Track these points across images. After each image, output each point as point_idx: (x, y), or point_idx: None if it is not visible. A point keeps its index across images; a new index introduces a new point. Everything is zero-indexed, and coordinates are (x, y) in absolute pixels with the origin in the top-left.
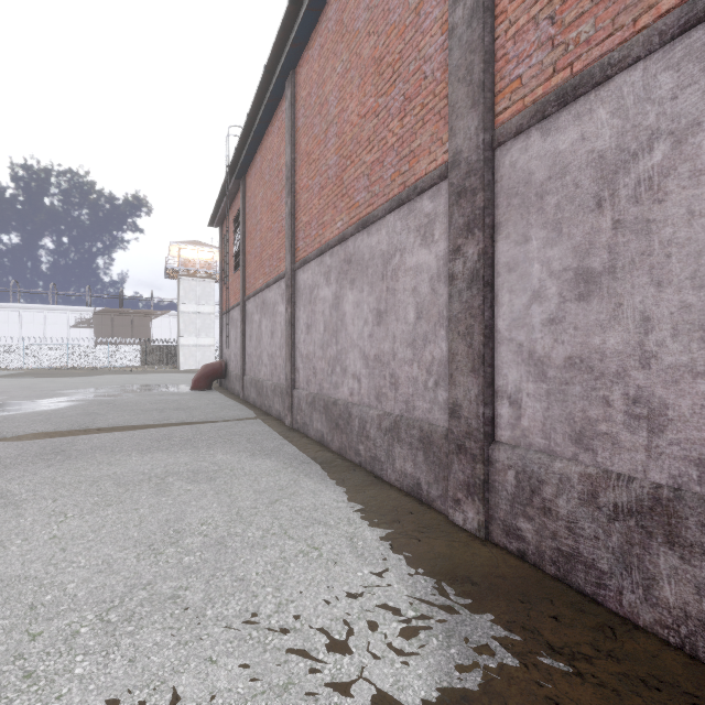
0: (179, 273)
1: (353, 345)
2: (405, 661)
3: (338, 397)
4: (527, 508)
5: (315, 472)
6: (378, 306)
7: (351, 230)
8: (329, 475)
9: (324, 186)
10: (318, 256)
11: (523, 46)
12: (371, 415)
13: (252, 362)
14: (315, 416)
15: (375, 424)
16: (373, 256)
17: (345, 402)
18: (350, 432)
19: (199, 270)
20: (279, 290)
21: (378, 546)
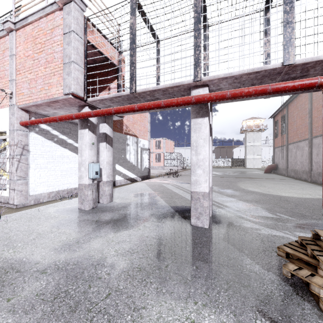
0: (246, 131)
1: None
2: None
3: None
4: None
5: (320, 187)
6: None
7: None
8: None
9: None
10: (321, 136)
11: None
12: None
13: (292, 164)
14: (320, 178)
15: None
16: None
17: None
18: None
19: (254, 129)
20: (305, 143)
21: None
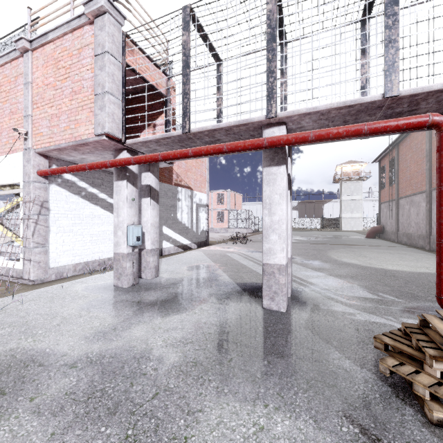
0: (341, 180)
1: None
2: None
3: None
4: None
5: None
6: None
7: None
8: None
9: None
10: None
11: None
12: None
13: (403, 226)
14: None
15: None
16: None
17: None
18: None
19: (353, 177)
20: (421, 197)
21: None
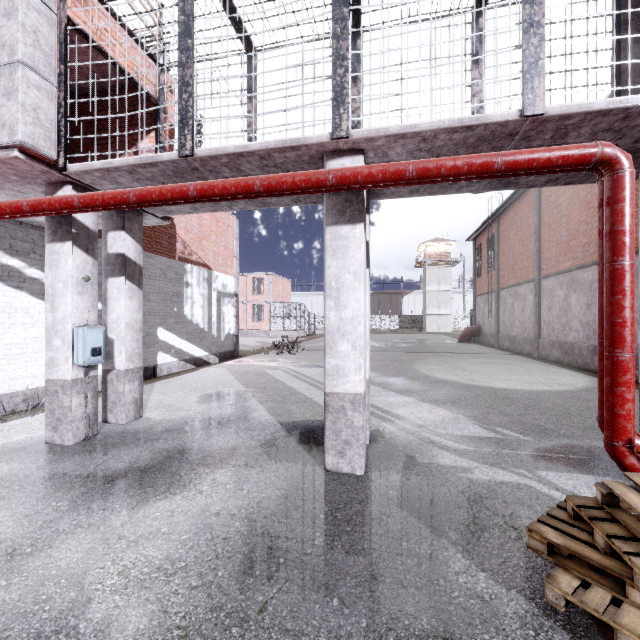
0: (425, 264)
1: (575, 317)
2: (583, 382)
3: (567, 340)
4: (636, 367)
5: (555, 367)
6: (587, 302)
7: (574, 268)
8: (562, 368)
9: (559, 244)
10: (555, 275)
11: (637, 228)
12: (584, 346)
13: (506, 326)
14: (553, 350)
15: (585, 349)
16: (585, 281)
17: (571, 342)
18: (573, 354)
19: (440, 260)
20: (528, 287)
21: (581, 376)
